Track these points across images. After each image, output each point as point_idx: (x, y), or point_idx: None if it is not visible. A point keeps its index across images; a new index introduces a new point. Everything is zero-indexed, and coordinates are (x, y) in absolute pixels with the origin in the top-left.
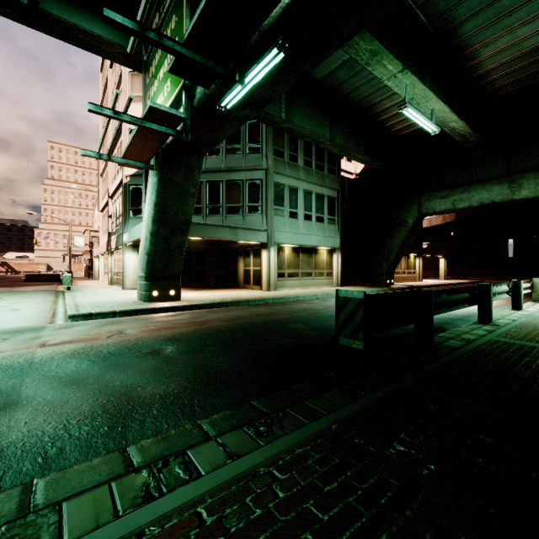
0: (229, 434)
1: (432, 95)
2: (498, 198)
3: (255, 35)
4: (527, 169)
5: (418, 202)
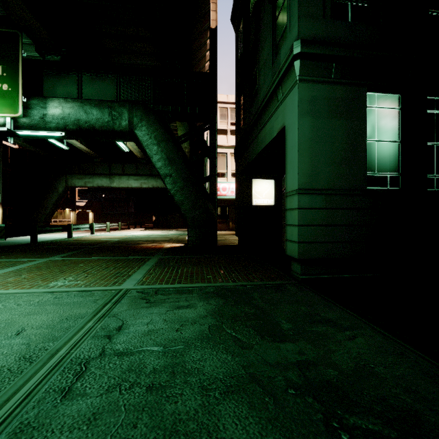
0: None
1: None
2: (105, 185)
3: None
4: (117, 174)
5: (66, 178)
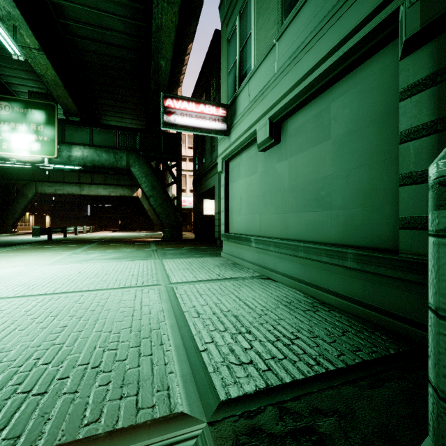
0: (26, 245)
1: None
2: (76, 192)
3: (1, 159)
4: (86, 182)
5: (36, 186)
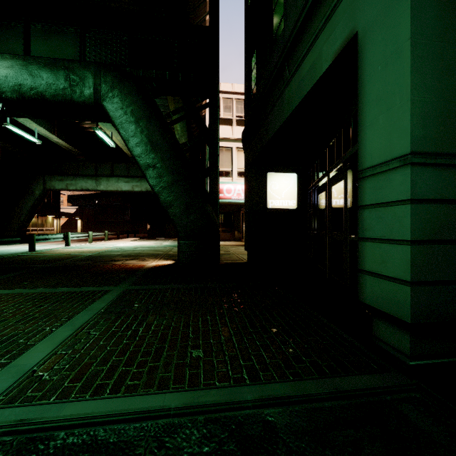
0: None
1: (32, 122)
2: (91, 187)
3: None
4: (105, 175)
5: (44, 180)
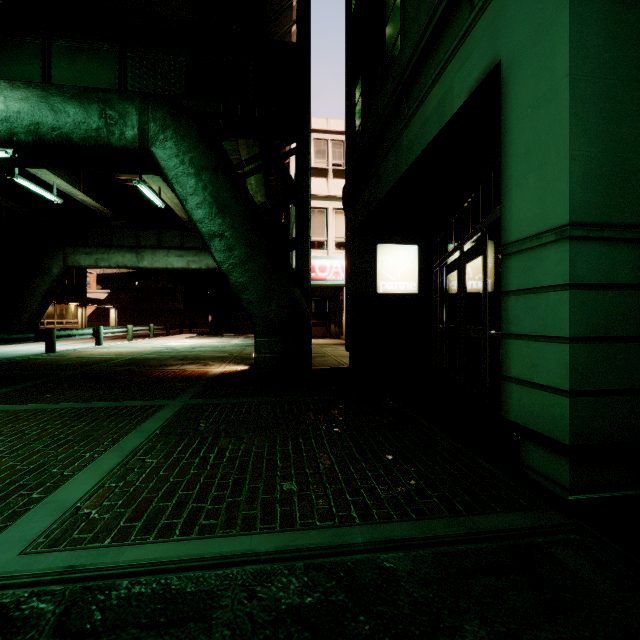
0: None
1: (49, 172)
2: (130, 264)
3: None
4: (149, 246)
5: (64, 253)
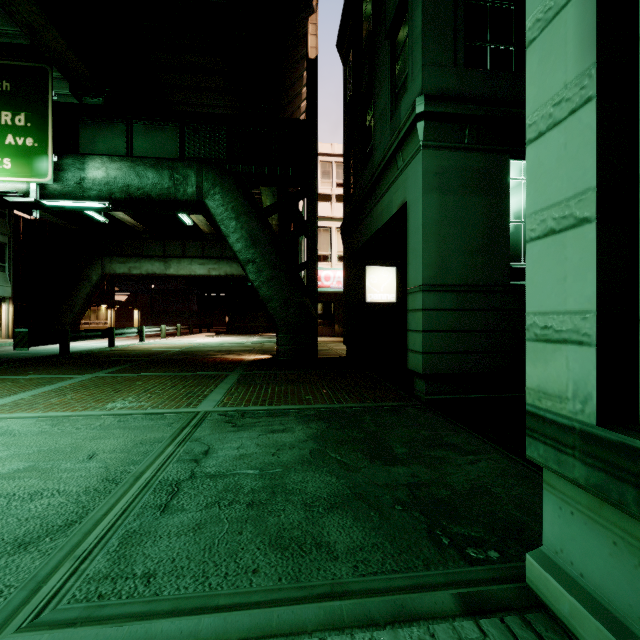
0: None
1: None
2: (158, 271)
3: None
4: (175, 255)
5: (102, 263)
